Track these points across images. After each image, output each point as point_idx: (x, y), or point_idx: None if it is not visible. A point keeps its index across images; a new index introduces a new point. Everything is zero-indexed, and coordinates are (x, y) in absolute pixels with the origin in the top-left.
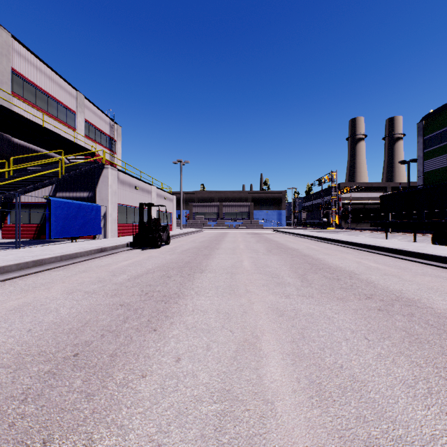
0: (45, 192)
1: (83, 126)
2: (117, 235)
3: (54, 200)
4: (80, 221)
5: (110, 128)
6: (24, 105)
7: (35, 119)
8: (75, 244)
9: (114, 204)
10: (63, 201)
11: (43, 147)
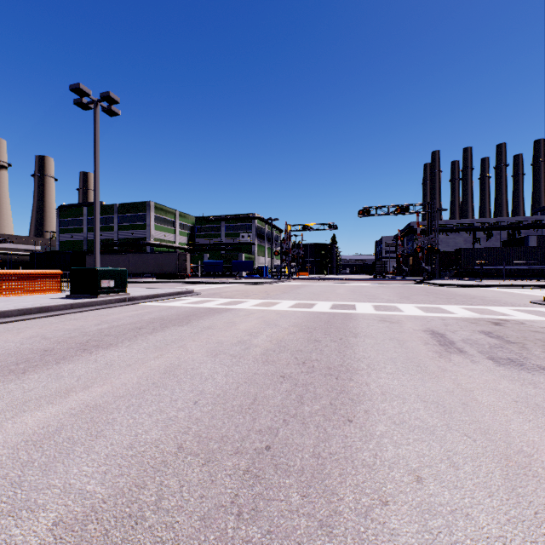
0: None
1: None
2: None
3: None
4: None
5: None
6: None
7: None
8: None
9: None
10: None
11: None
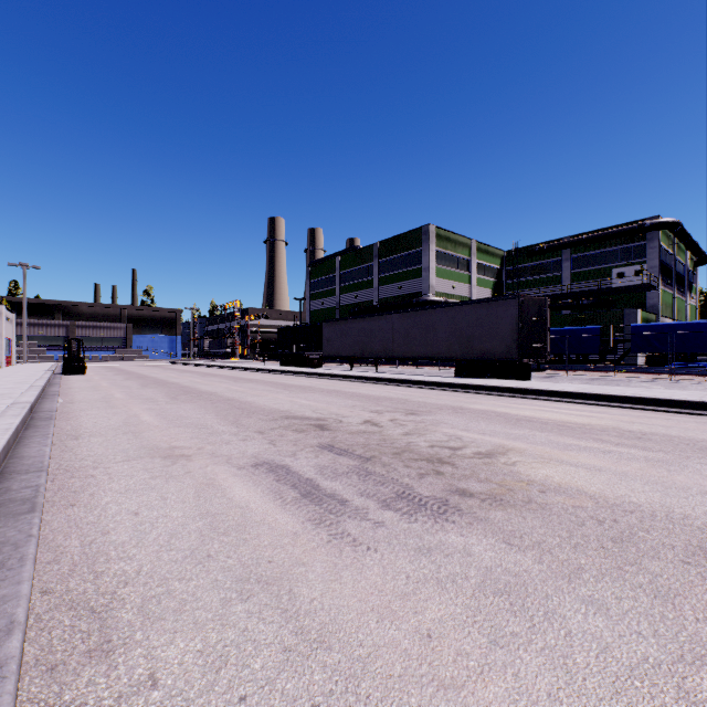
0: None
1: None
2: None
3: None
4: None
5: None
6: None
7: None
8: None
9: None
10: None
11: None
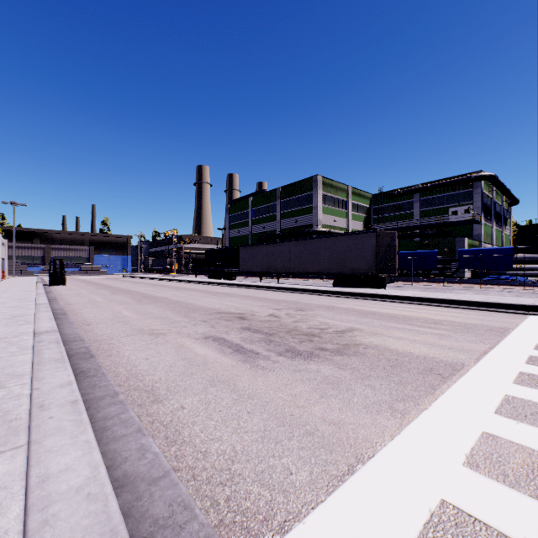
0: None
1: None
2: None
3: None
4: None
5: None
6: None
7: None
8: (3, 284)
9: None
10: None
11: None
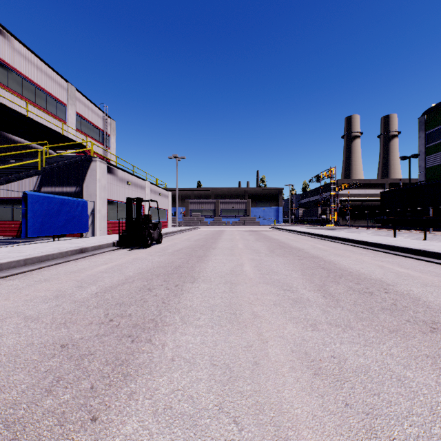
0: (29, 187)
1: (74, 119)
2: (107, 232)
3: (32, 194)
4: (63, 218)
5: (103, 122)
6: (8, 95)
7: (21, 110)
8: (54, 243)
9: (103, 200)
10: (42, 195)
11: (30, 140)
